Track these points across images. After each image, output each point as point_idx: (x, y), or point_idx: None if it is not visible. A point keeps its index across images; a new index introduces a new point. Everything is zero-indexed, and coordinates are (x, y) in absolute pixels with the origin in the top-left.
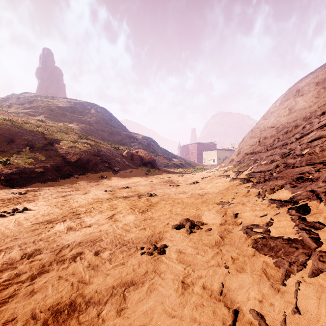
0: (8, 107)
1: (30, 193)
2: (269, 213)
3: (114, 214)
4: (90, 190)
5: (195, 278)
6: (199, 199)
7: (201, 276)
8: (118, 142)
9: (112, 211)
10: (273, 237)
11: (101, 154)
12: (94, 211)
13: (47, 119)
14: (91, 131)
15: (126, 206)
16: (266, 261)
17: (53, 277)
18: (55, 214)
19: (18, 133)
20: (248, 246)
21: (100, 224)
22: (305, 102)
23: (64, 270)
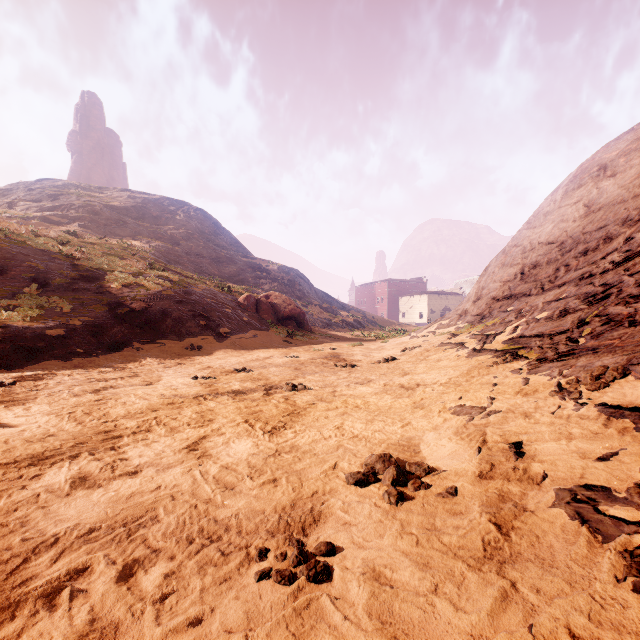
0: (8, 206)
1: (25, 383)
2: (623, 449)
3: (204, 437)
4: (161, 377)
5: None
6: (405, 398)
7: None
8: (231, 278)
9: (200, 428)
10: None
11: (193, 299)
12: (158, 429)
13: (86, 232)
14: (175, 256)
15: (236, 414)
16: None
17: None
18: (61, 436)
19: (16, 256)
20: (618, 585)
21: (162, 466)
22: (622, 188)
23: None
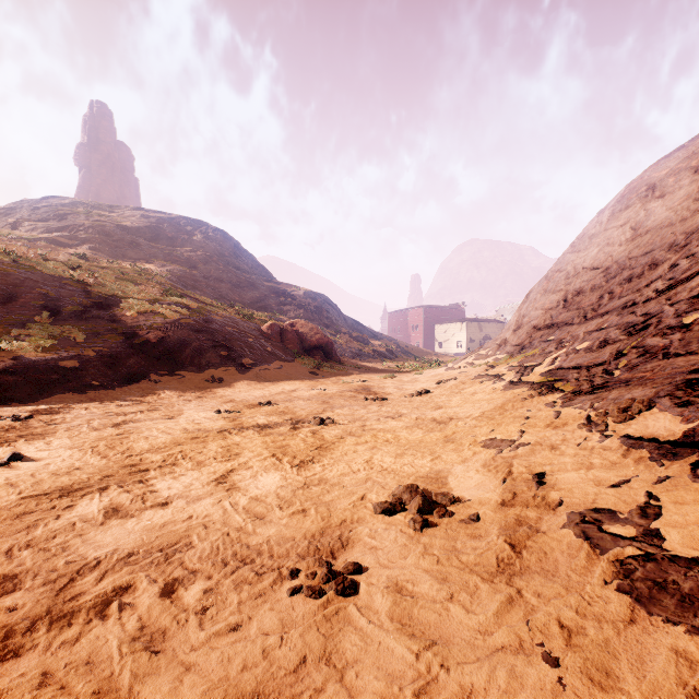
0: (12, 227)
1: (42, 417)
2: (635, 477)
3: (232, 471)
4: (182, 411)
5: (453, 698)
6: (437, 432)
7: (472, 691)
8: (253, 305)
9: (227, 461)
10: (678, 558)
11: (213, 328)
12: (184, 463)
13: (97, 254)
14: (193, 280)
15: (262, 448)
16: (685, 649)
17: (25, 676)
18: (87, 470)
19: (25, 282)
20: (605, 586)
21: (192, 498)
22: (670, 210)
23: (67, 647)
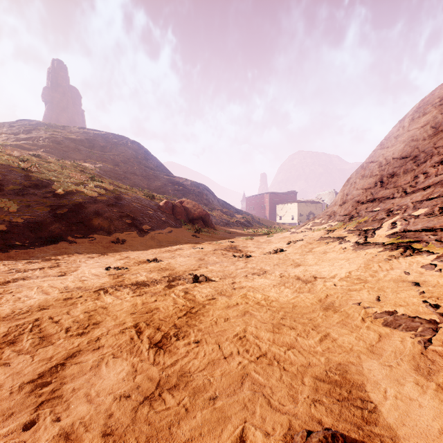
0: None
1: None
2: None
3: (74, 355)
4: (79, 267)
5: None
6: (307, 293)
7: None
8: (156, 190)
9: (78, 336)
10: None
11: (122, 203)
12: (24, 340)
13: (49, 155)
14: (115, 173)
15: (127, 314)
16: None
17: None
18: None
19: None
20: None
21: None
22: None
23: None
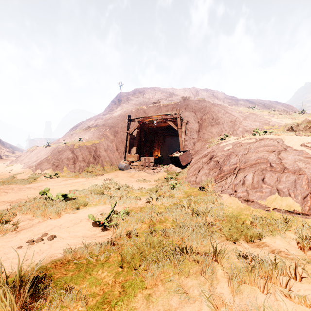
0: None
1: None
2: None
3: None
4: None
5: None
6: None
7: None
8: None
9: None
10: None
11: None
12: None
13: None
14: None
15: None
16: None
17: None
18: None
19: None
20: None
21: None
22: None
23: None
